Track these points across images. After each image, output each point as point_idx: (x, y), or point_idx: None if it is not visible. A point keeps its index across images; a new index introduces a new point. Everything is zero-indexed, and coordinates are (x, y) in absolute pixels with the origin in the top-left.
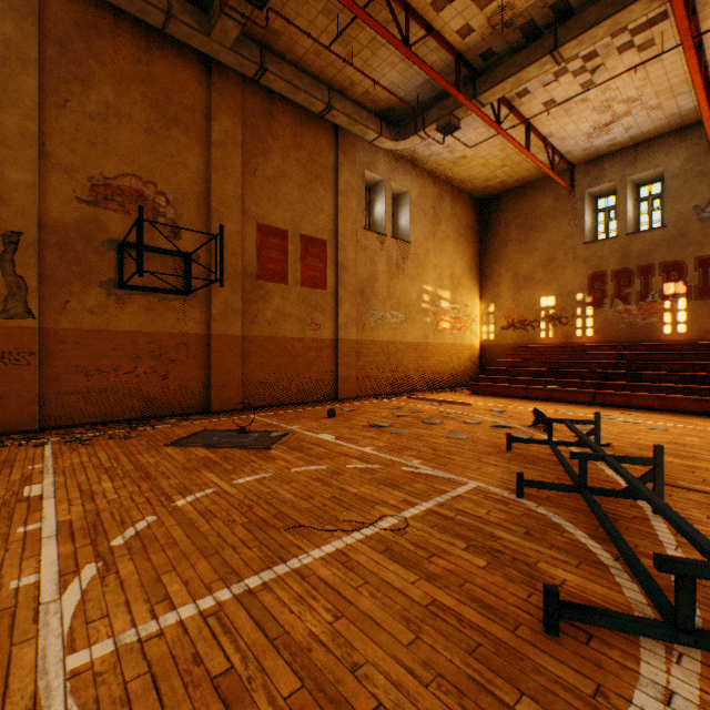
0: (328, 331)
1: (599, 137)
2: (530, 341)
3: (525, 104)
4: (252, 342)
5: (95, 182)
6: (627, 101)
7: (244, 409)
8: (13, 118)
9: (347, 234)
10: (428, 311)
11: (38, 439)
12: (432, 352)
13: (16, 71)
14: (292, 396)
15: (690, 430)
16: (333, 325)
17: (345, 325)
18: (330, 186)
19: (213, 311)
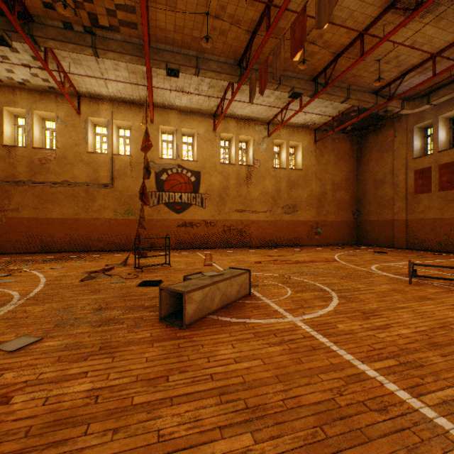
0: None
1: None
2: None
3: None
4: None
5: None
6: None
7: None
8: None
9: None
10: None
11: None
12: None
13: None
14: None
15: None
16: None
17: None
18: None
19: None
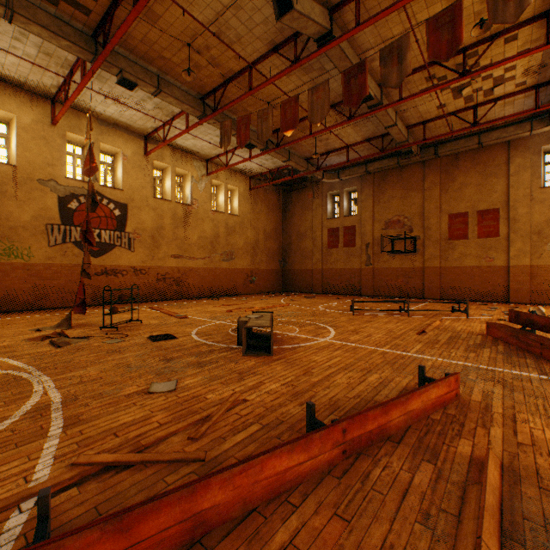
0: (501, 261)
1: None
2: None
3: None
4: (445, 269)
5: (386, 222)
6: None
7: (440, 299)
8: (367, 213)
9: (518, 198)
10: None
11: (368, 297)
12: None
13: (368, 201)
14: (470, 297)
15: None
16: (505, 257)
17: (516, 256)
18: (502, 175)
19: (424, 257)
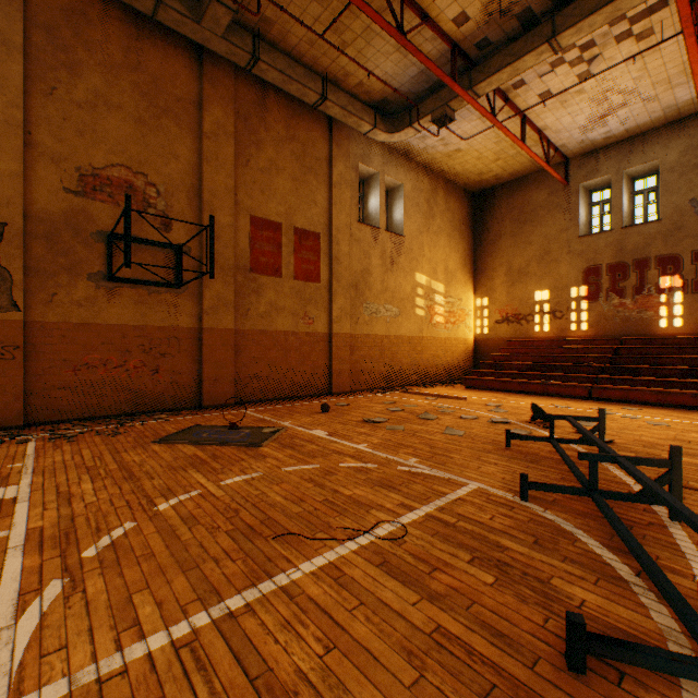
0: (322, 324)
1: (595, 129)
2: (525, 335)
3: (520, 96)
4: (245, 335)
5: (84, 172)
6: (624, 92)
7: (237, 404)
8: None
9: (341, 227)
10: (422, 305)
11: (22, 436)
12: (426, 346)
13: (0, 57)
14: (285, 390)
15: (692, 426)
16: (327, 319)
17: (339, 319)
18: (323, 179)
19: (205, 304)
